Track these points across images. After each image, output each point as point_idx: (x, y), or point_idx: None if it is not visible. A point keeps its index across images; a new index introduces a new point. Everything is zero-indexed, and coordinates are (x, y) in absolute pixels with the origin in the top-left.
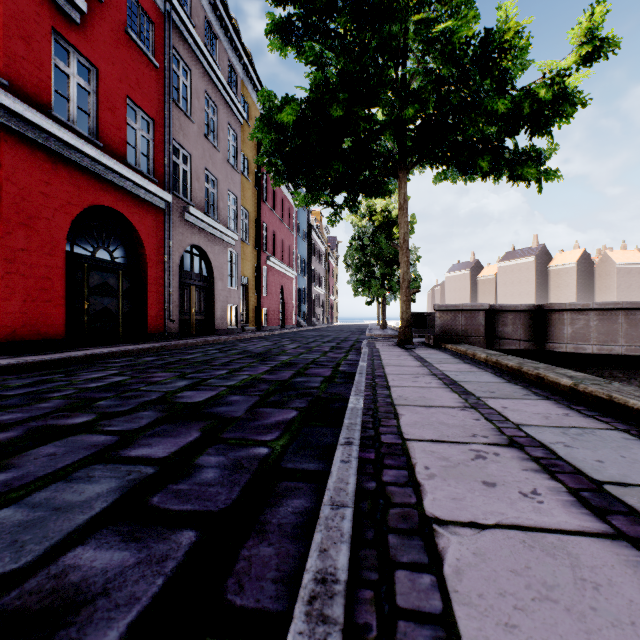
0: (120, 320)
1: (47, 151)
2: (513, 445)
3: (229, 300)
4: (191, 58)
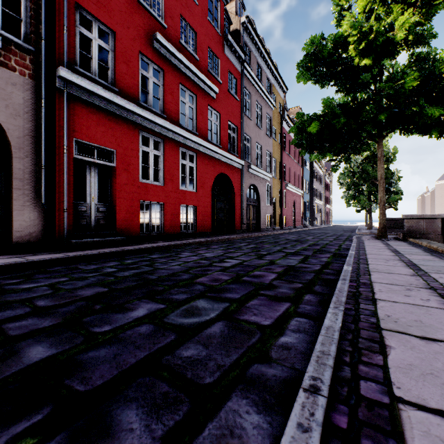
0: (225, 223)
1: (207, 155)
2: (401, 260)
3: (267, 212)
4: (250, 87)
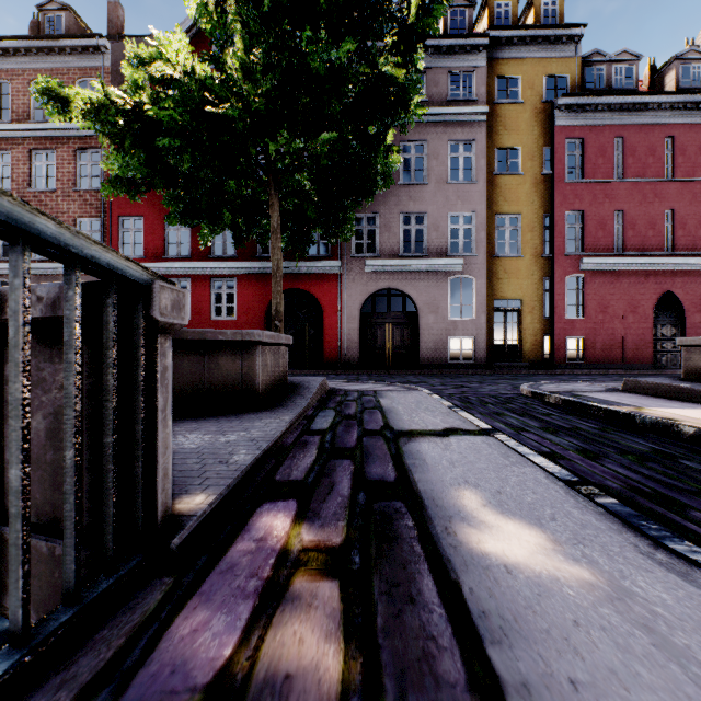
0: (307, 354)
1: (256, 275)
2: None
3: (452, 332)
4: None
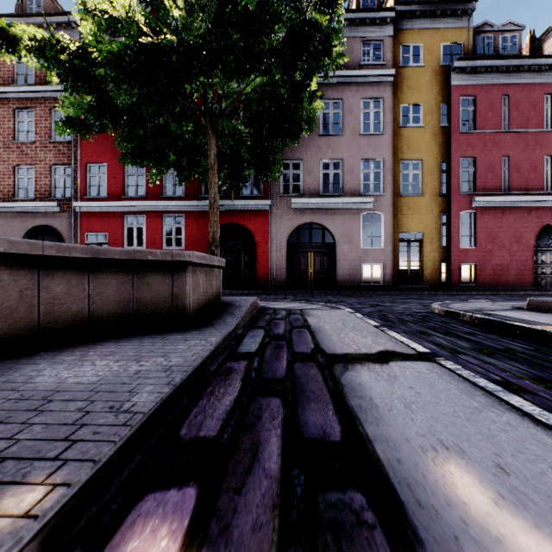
0: (243, 278)
1: (200, 212)
2: None
3: (364, 259)
4: None
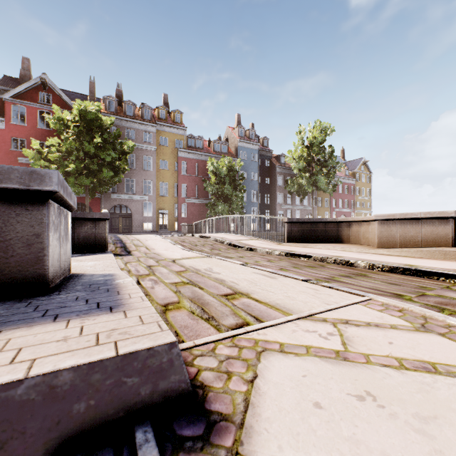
0: None
1: None
2: None
3: (145, 221)
4: None
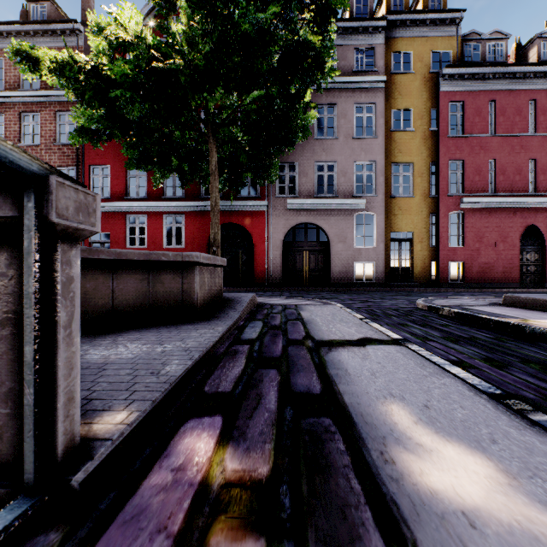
0: (240, 275)
1: (199, 212)
2: None
3: (357, 258)
4: None
